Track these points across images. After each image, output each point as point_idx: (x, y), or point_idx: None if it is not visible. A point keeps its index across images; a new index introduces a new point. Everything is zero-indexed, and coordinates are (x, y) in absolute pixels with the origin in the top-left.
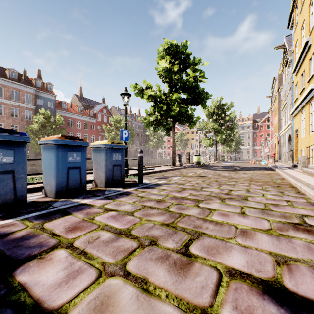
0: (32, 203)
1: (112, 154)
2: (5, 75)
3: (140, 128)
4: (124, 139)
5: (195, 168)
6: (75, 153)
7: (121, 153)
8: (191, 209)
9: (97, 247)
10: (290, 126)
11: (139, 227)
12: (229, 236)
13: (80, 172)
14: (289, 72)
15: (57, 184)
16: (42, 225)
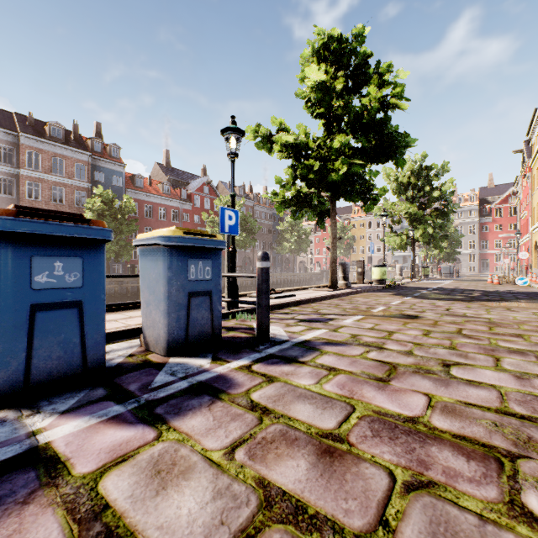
0: None
1: (185, 265)
2: (43, 133)
3: (267, 218)
4: (228, 229)
5: (379, 292)
6: (62, 262)
7: (213, 261)
8: None
9: None
10: None
11: None
12: None
13: (79, 319)
14: None
15: None
16: None
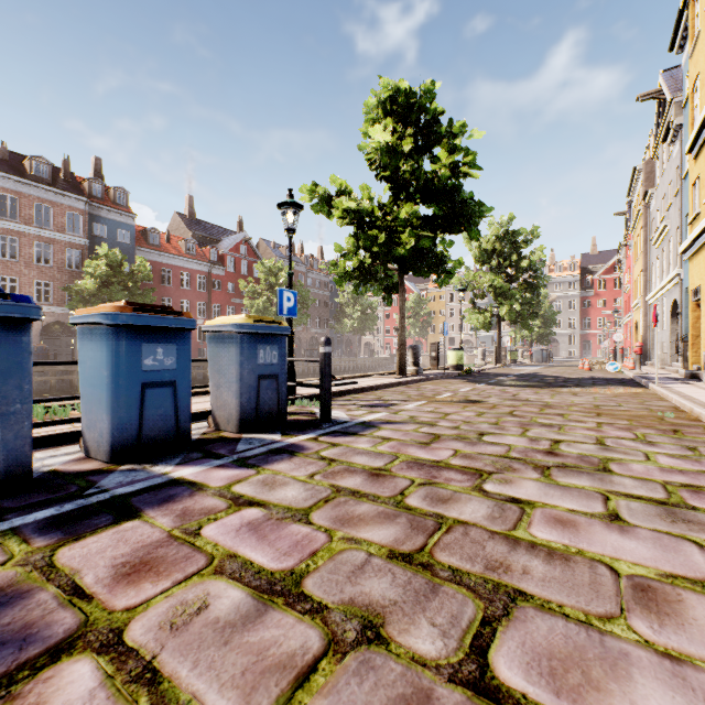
0: (46, 477)
1: (255, 350)
2: (22, 170)
3: (322, 287)
4: (287, 311)
5: (453, 379)
6: (162, 348)
7: (279, 346)
8: (466, 500)
9: (197, 649)
10: (677, 282)
11: (326, 565)
12: (604, 606)
13: (174, 396)
14: (674, 154)
15: (114, 427)
16: (52, 554)
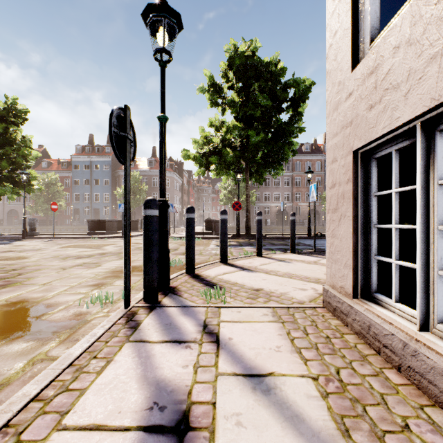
0: None
1: None
2: (301, 150)
3: None
4: None
5: None
6: None
7: None
8: None
9: None
10: None
11: None
12: None
13: None
14: None
15: None
16: None
